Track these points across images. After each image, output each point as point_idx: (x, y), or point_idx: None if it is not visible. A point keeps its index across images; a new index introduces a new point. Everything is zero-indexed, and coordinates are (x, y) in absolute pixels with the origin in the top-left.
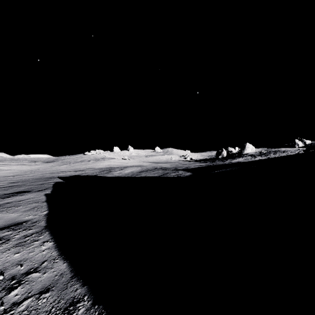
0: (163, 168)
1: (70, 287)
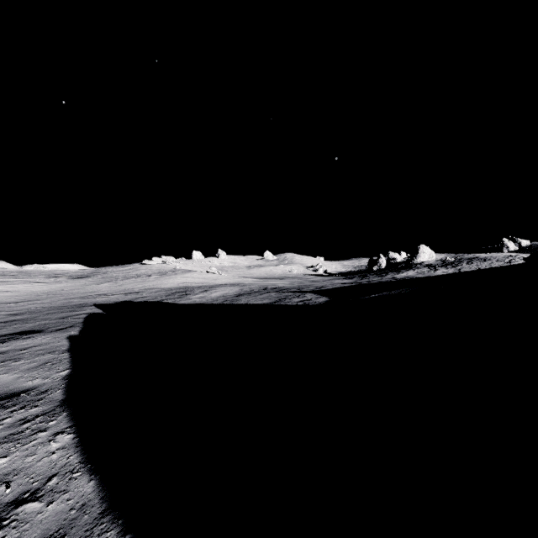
0: (277, 289)
1: (97, 537)
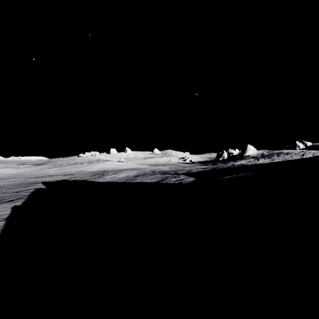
0: (161, 172)
1: None
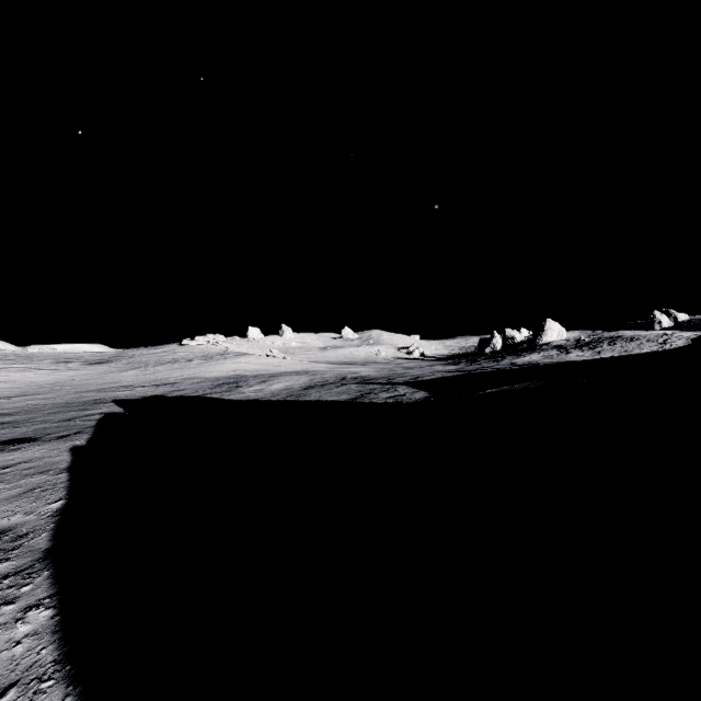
0: (359, 379)
1: None
